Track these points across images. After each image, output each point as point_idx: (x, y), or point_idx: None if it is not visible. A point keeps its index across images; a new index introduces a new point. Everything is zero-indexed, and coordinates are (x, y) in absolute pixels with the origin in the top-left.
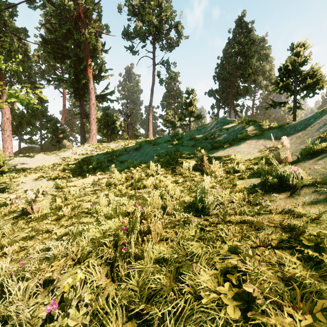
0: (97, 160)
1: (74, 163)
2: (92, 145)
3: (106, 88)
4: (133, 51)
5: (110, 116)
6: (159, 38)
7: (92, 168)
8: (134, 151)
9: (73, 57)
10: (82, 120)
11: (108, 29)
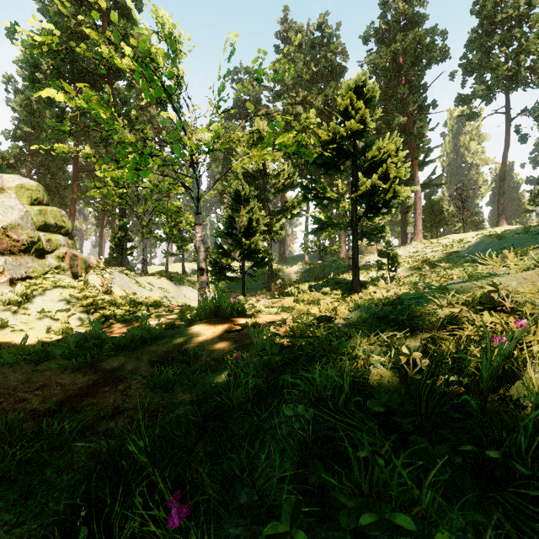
0: (435, 256)
1: (412, 260)
2: (419, 243)
3: (431, 173)
4: (471, 119)
5: (435, 205)
6: (516, 87)
7: (434, 263)
8: (475, 247)
9: None
10: (402, 216)
11: (434, 105)
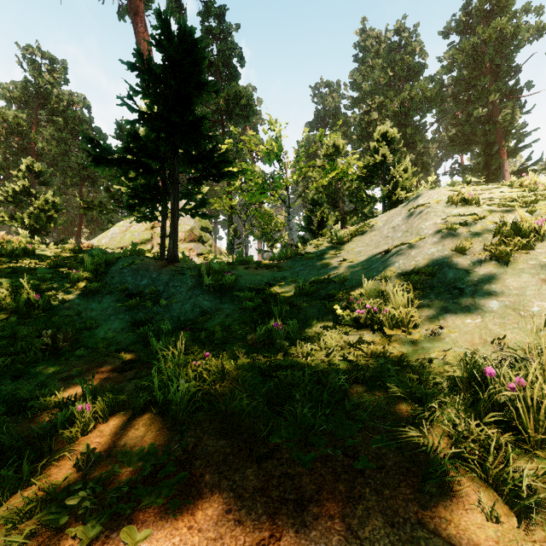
0: None
1: None
2: None
3: (526, 159)
4: None
5: None
6: None
7: None
8: None
9: (483, 146)
10: None
11: (529, 86)
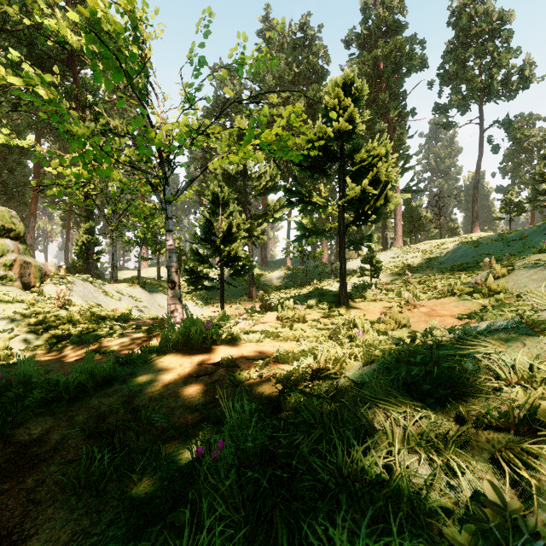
0: (415, 262)
1: (393, 265)
2: (399, 249)
3: (410, 180)
4: (447, 128)
5: (414, 211)
6: (489, 98)
7: (414, 269)
8: (453, 253)
9: None
10: (383, 222)
11: (413, 113)
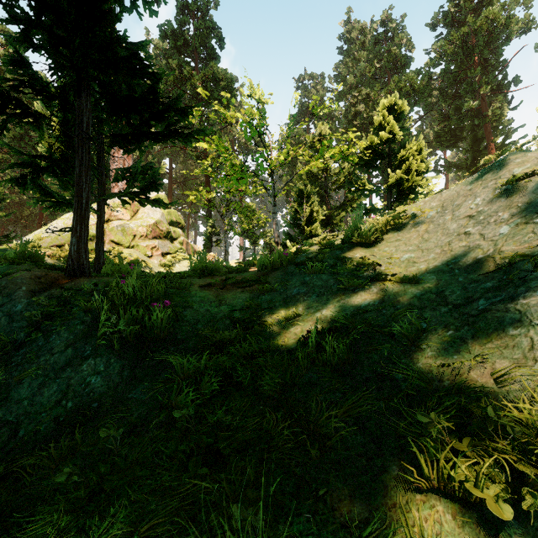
0: None
1: None
2: None
3: None
4: None
5: None
6: None
7: None
8: None
9: (471, 142)
10: None
11: (517, 81)
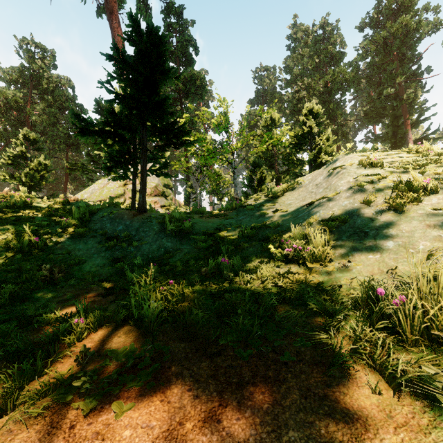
0: None
1: None
2: None
3: (426, 129)
4: None
5: None
6: None
7: None
8: None
9: (391, 119)
10: None
11: (429, 70)
